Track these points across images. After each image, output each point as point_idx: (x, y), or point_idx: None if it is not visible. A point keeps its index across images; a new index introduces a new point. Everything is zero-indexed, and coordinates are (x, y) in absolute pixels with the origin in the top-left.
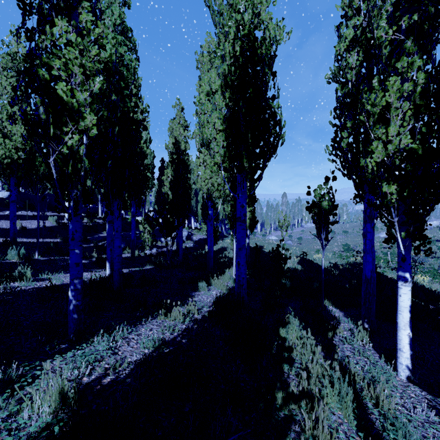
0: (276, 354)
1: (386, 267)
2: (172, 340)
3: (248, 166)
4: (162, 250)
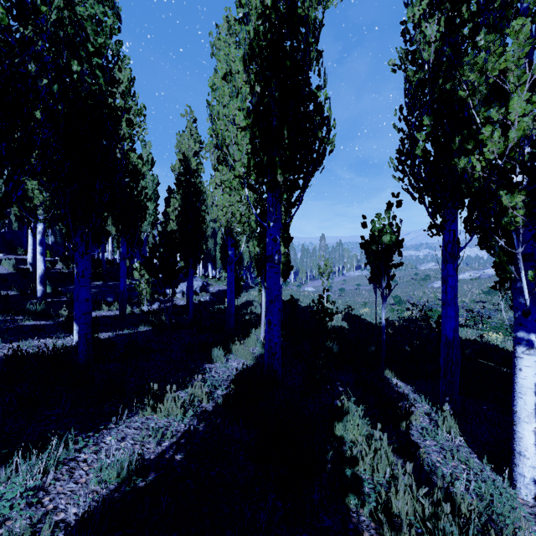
0: (331, 470)
1: None
2: (154, 462)
3: (283, 181)
4: (167, 305)
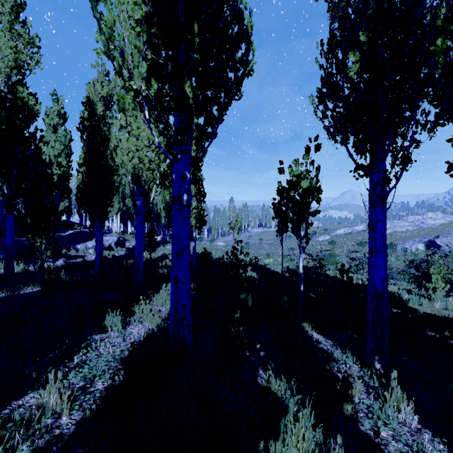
0: None
1: (333, 269)
2: None
3: (194, 103)
4: (75, 261)
